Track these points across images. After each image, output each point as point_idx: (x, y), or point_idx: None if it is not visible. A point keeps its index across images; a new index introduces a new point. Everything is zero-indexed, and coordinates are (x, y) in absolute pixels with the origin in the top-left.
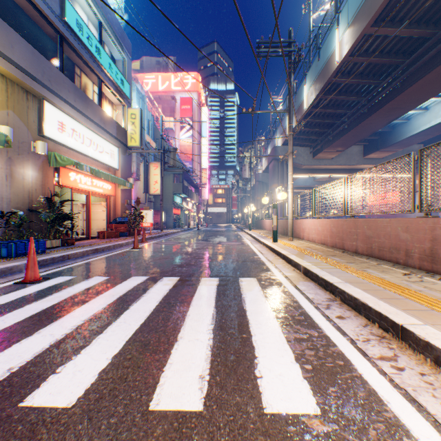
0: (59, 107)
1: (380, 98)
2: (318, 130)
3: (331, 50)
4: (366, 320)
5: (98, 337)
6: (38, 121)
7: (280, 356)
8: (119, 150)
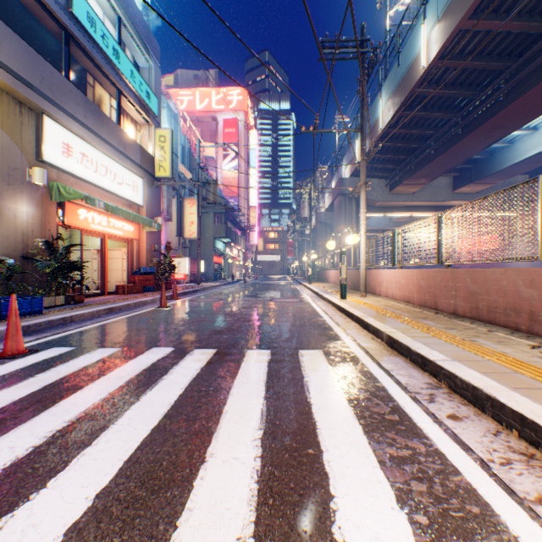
0: (64, 125)
1: (478, 115)
2: (396, 157)
3: (415, 53)
4: (495, 422)
5: (82, 454)
6: (35, 142)
7: (372, 495)
8: (144, 182)
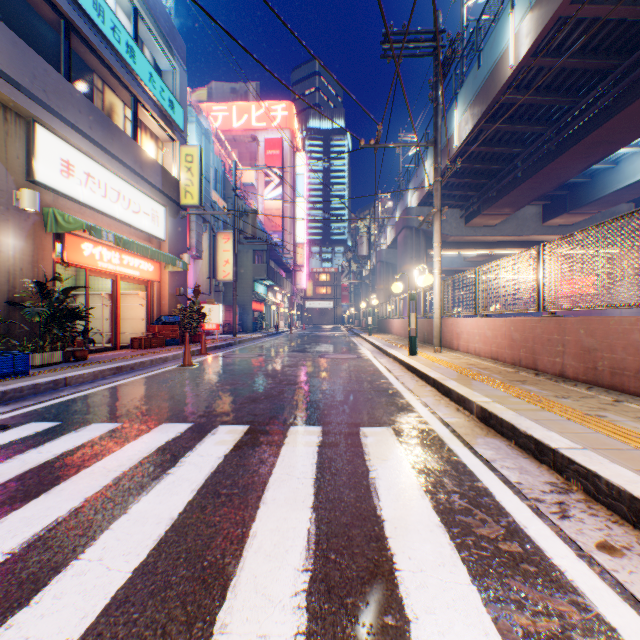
0: (63, 137)
1: (577, 127)
2: (475, 181)
3: (501, 50)
4: None
5: (7, 626)
6: (25, 157)
7: None
8: (167, 211)
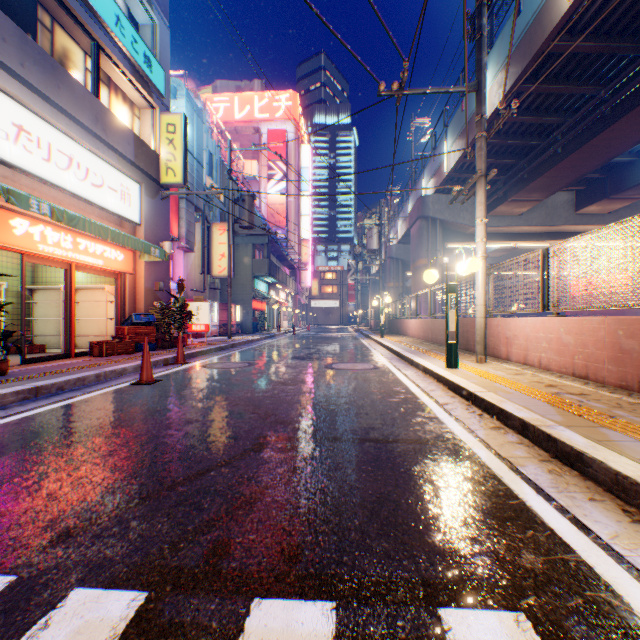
0: None
1: None
2: (503, 162)
3: None
4: None
5: None
6: None
7: None
8: (142, 188)
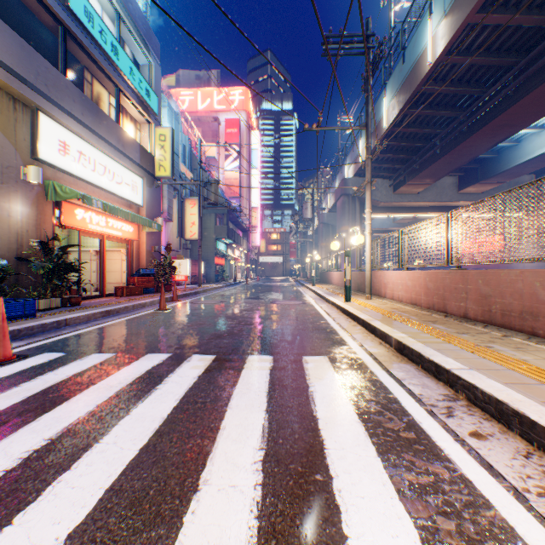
0: (60, 122)
1: (485, 112)
2: (401, 156)
3: (421, 49)
4: (524, 442)
5: (58, 481)
6: (30, 139)
7: (392, 536)
8: (144, 181)
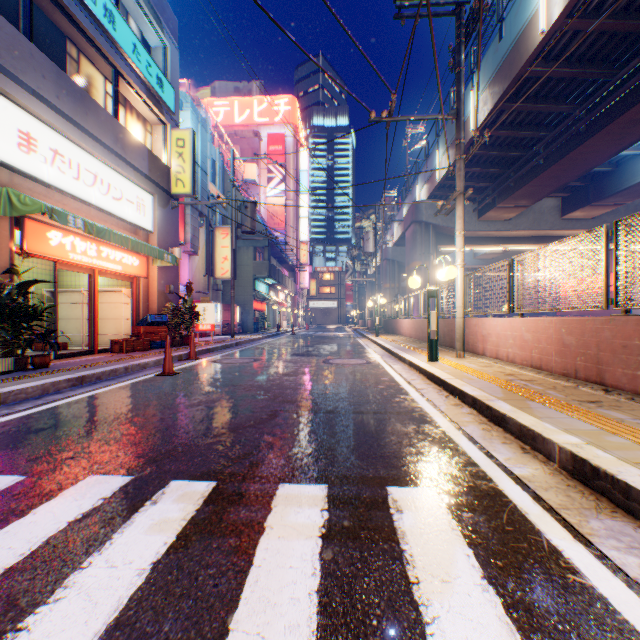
0: (21, 104)
1: (613, 103)
2: (490, 171)
3: (528, 14)
4: None
5: None
6: None
7: None
8: (155, 199)
